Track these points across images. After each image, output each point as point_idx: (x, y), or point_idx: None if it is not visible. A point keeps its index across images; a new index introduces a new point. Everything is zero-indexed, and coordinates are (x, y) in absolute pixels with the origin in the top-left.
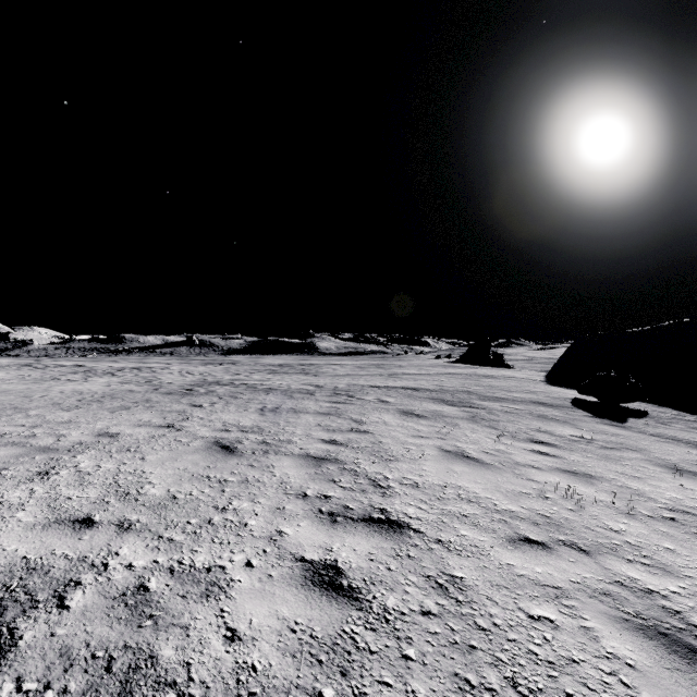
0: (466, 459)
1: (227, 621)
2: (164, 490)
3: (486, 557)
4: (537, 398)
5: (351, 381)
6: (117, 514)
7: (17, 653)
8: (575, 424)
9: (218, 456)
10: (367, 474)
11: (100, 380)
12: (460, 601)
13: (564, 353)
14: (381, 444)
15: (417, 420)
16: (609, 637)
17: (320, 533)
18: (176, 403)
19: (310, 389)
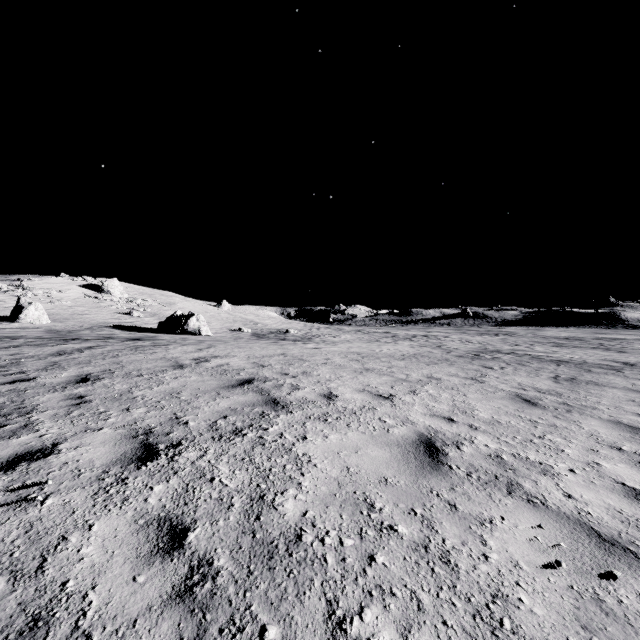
0: None
1: (562, 489)
2: (489, 416)
3: None
4: None
5: None
6: (465, 420)
7: (450, 458)
8: None
9: (522, 405)
10: None
11: (404, 343)
12: None
13: None
14: None
15: None
16: None
17: None
18: (470, 364)
19: (615, 365)
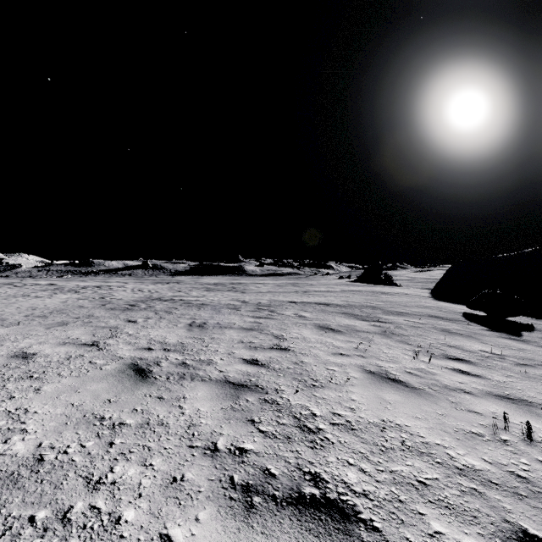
0: (393, 382)
1: None
2: (34, 445)
3: None
4: (432, 312)
5: (272, 297)
6: None
7: None
8: (479, 338)
9: (126, 384)
10: (291, 408)
11: (62, 296)
12: None
13: (445, 274)
14: (303, 365)
15: (334, 336)
16: None
17: (227, 538)
18: (114, 318)
19: (237, 304)
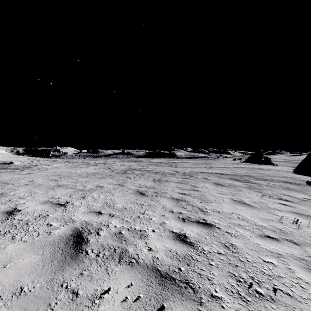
0: (244, 204)
1: (148, 245)
2: (122, 206)
3: (247, 239)
4: (286, 179)
5: (191, 170)
6: (108, 211)
7: (90, 244)
8: (306, 192)
9: (139, 196)
10: (198, 206)
11: (92, 167)
12: (234, 252)
13: (305, 157)
14: (204, 196)
15: (221, 187)
16: (299, 273)
17: (179, 224)
18: (121, 176)
19: (173, 172)
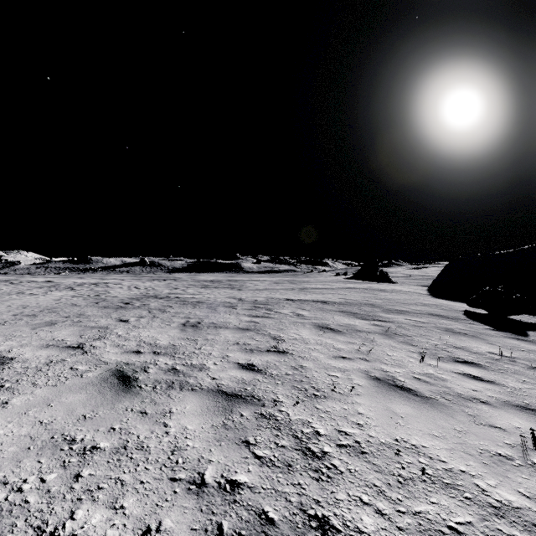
0: (402, 390)
1: None
2: None
3: None
4: (432, 310)
5: (269, 295)
6: None
7: None
8: (484, 338)
9: (107, 396)
10: (291, 425)
11: (57, 294)
12: None
13: (442, 271)
14: (303, 370)
15: (334, 336)
16: None
17: None
18: (105, 317)
19: (233, 302)
